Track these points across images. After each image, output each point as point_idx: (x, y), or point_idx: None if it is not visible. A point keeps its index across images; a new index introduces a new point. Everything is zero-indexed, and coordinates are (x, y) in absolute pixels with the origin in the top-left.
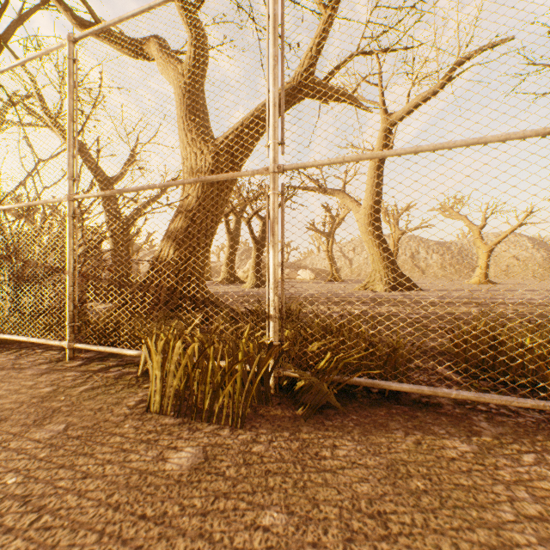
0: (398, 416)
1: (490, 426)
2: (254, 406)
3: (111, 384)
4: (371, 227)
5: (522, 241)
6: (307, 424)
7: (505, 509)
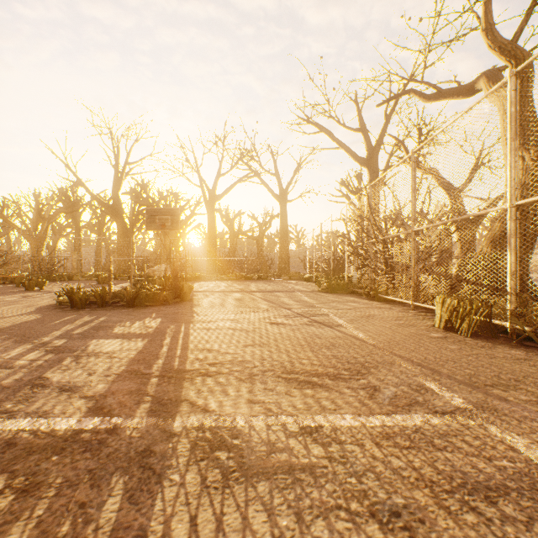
0: None
1: None
2: (487, 337)
3: (424, 319)
4: None
5: None
6: (507, 345)
7: None
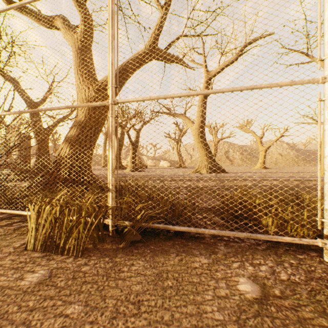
0: (177, 245)
1: (224, 248)
2: (96, 243)
3: (9, 234)
4: (200, 136)
5: (284, 145)
6: (122, 253)
7: (209, 293)
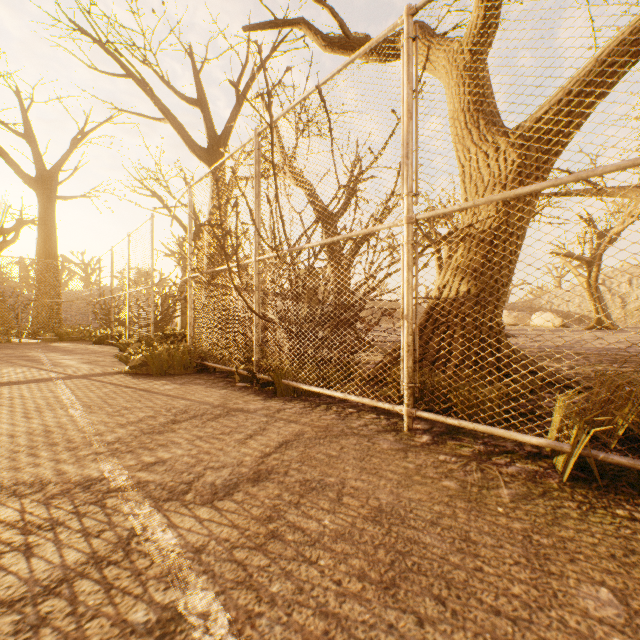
0: None
1: None
2: None
3: (542, 494)
4: None
5: None
6: None
7: None
